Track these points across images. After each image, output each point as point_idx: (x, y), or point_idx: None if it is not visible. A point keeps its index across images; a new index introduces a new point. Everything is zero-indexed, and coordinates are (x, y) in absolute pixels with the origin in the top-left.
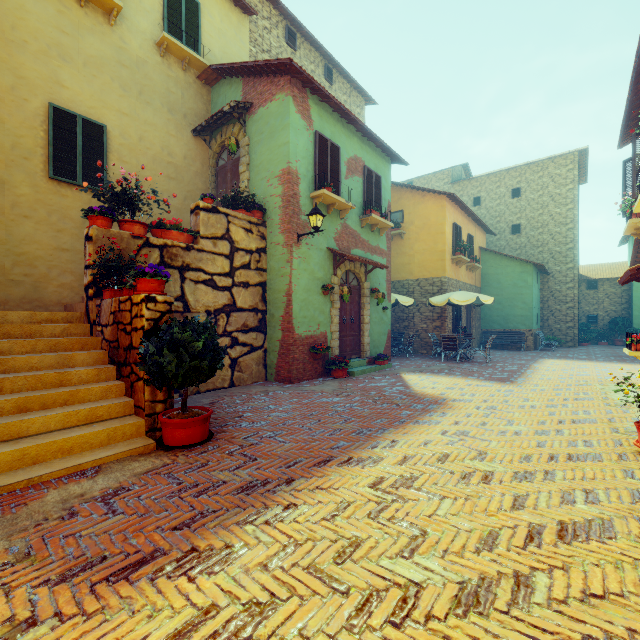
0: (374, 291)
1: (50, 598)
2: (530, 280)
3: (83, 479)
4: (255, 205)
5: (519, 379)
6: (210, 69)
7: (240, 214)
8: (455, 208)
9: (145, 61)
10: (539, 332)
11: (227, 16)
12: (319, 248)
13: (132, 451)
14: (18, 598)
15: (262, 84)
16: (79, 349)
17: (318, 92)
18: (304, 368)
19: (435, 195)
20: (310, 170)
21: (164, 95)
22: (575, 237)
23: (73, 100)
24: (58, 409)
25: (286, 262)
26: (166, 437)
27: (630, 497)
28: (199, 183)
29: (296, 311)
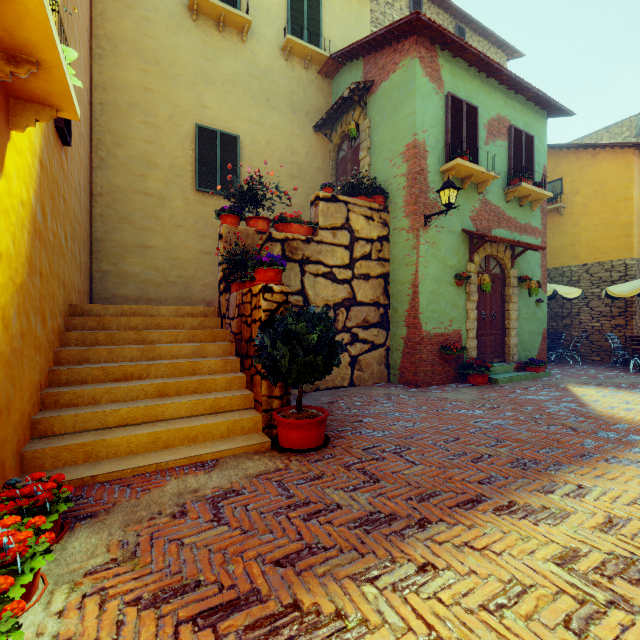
0: (524, 280)
1: (135, 627)
2: None
3: (201, 472)
4: (376, 189)
5: None
6: (330, 60)
7: (360, 201)
8: None
9: (271, 68)
10: None
11: (347, 2)
12: (451, 230)
13: (248, 447)
14: (108, 614)
15: (384, 57)
16: (211, 341)
17: (450, 45)
18: (433, 371)
19: (615, 150)
20: (440, 140)
21: (288, 97)
22: None
23: (214, 118)
24: (189, 396)
25: (411, 249)
26: (280, 437)
27: None
28: (320, 179)
29: (423, 304)
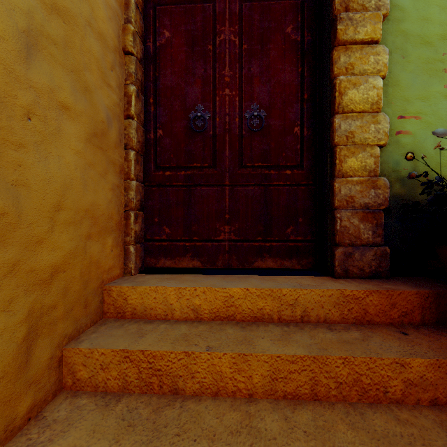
0: None
1: None
2: None
3: None
4: None
5: None
6: None
7: None
8: None
9: None
10: None
11: None
12: None
13: None
14: None
15: None
16: None
17: None
18: None
19: None
20: None
21: None
22: None
23: None
24: None
25: None
26: None
27: None
28: (95, 0)
29: None
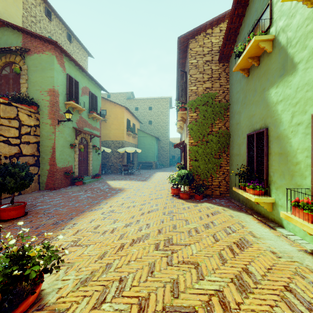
0: (94, 146)
1: None
2: (154, 143)
3: None
4: (33, 103)
5: (148, 179)
6: None
7: (25, 107)
8: (128, 112)
9: None
10: (157, 162)
11: None
12: (69, 127)
13: None
14: None
15: (36, 42)
16: None
17: (69, 57)
18: (61, 182)
19: (120, 106)
20: (64, 91)
21: None
22: (168, 128)
23: None
24: None
25: (52, 133)
26: (3, 216)
27: (164, 203)
28: None
29: (57, 156)
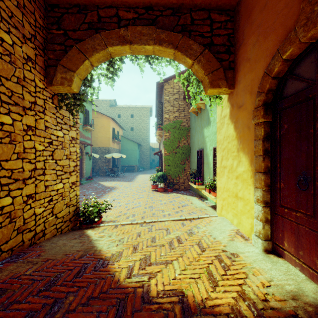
0: (87, 153)
1: None
2: (136, 148)
3: None
4: None
5: (133, 180)
6: None
7: None
8: (113, 122)
9: None
10: (139, 165)
11: None
12: None
13: None
14: None
15: None
16: None
17: None
18: None
19: (106, 116)
20: None
21: None
22: (149, 134)
23: None
24: None
25: None
26: None
27: (147, 194)
28: None
29: None
